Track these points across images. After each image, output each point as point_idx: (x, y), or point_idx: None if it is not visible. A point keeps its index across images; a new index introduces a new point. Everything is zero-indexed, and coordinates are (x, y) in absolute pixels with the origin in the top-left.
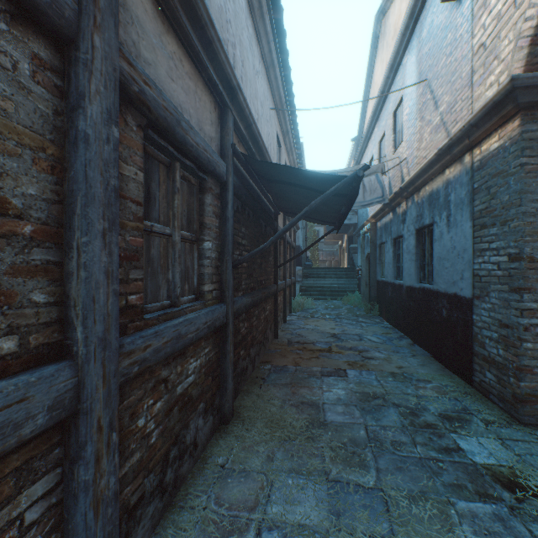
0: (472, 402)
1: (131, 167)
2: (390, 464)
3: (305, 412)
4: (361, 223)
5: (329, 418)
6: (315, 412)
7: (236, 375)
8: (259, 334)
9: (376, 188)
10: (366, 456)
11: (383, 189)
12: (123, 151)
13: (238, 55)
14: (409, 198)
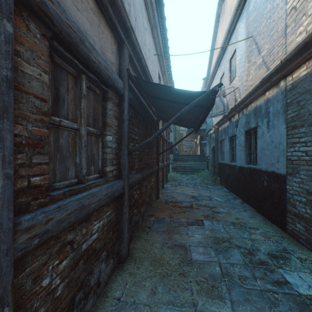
0: (288, 244)
1: (34, 68)
2: (240, 296)
3: (177, 252)
4: (208, 128)
5: (194, 257)
6: (184, 252)
7: (131, 226)
8: (147, 198)
9: (219, 106)
10: (222, 289)
11: (224, 106)
12: (24, 52)
13: (132, 12)
14: (240, 112)
